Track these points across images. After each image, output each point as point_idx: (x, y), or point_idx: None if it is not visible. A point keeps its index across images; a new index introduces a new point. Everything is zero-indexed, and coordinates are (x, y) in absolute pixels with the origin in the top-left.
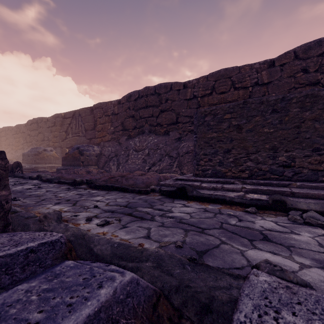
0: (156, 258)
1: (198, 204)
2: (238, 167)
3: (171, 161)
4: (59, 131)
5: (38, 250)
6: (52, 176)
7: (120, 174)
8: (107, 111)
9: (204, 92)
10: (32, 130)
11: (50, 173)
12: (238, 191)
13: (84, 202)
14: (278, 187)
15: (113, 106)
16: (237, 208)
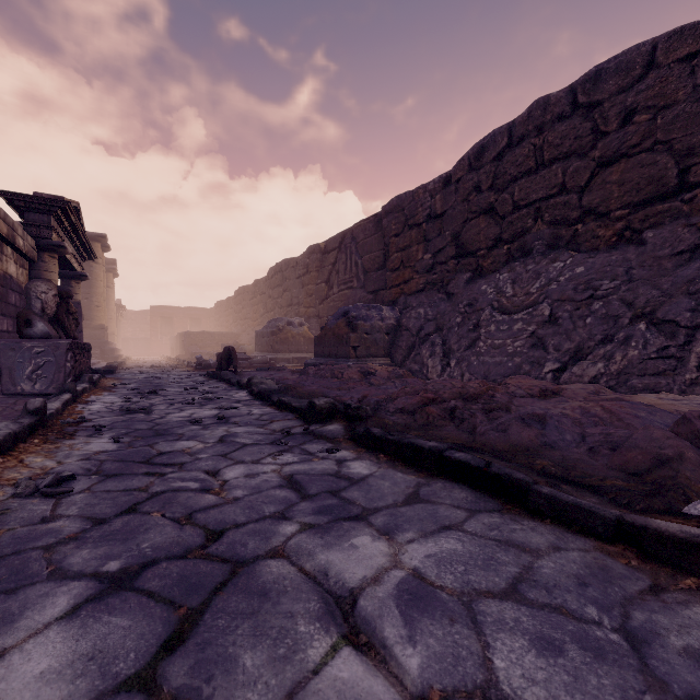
0: None
1: None
2: None
3: (667, 342)
4: (315, 283)
5: None
6: (279, 382)
7: (459, 387)
8: (415, 213)
9: None
10: (275, 287)
11: (288, 373)
12: None
13: (256, 608)
14: None
15: (431, 196)
16: None
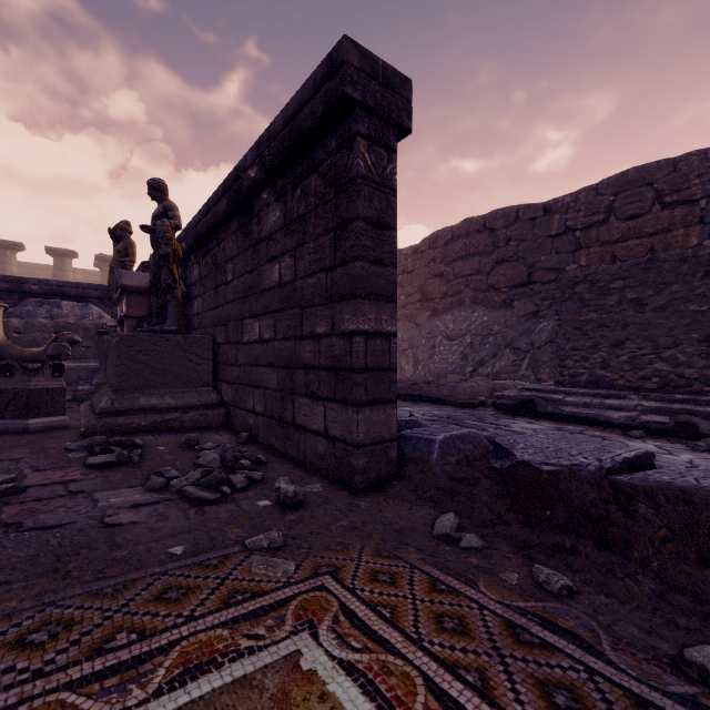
0: (490, 438)
1: (552, 424)
2: (638, 371)
3: (516, 358)
4: None
5: (410, 422)
6: None
7: (425, 379)
8: None
9: (589, 220)
10: None
11: None
12: (629, 410)
13: None
14: (709, 406)
15: (404, 258)
16: (614, 431)
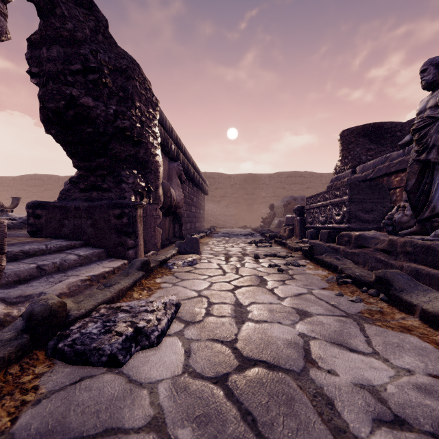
0: None
1: None
2: None
3: None
4: None
5: None
6: None
7: None
8: (3, 183)
9: None
10: None
11: None
12: None
13: None
14: None
15: (9, 181)
16: None
